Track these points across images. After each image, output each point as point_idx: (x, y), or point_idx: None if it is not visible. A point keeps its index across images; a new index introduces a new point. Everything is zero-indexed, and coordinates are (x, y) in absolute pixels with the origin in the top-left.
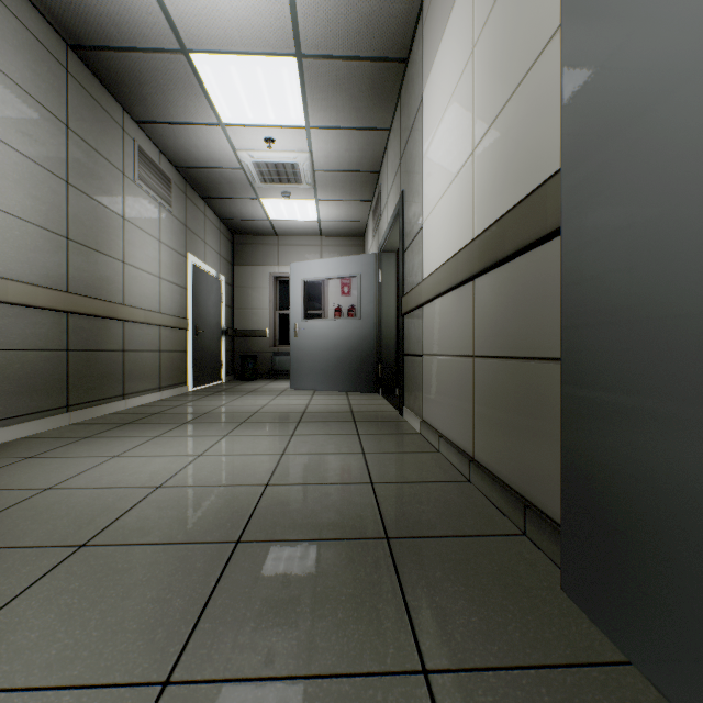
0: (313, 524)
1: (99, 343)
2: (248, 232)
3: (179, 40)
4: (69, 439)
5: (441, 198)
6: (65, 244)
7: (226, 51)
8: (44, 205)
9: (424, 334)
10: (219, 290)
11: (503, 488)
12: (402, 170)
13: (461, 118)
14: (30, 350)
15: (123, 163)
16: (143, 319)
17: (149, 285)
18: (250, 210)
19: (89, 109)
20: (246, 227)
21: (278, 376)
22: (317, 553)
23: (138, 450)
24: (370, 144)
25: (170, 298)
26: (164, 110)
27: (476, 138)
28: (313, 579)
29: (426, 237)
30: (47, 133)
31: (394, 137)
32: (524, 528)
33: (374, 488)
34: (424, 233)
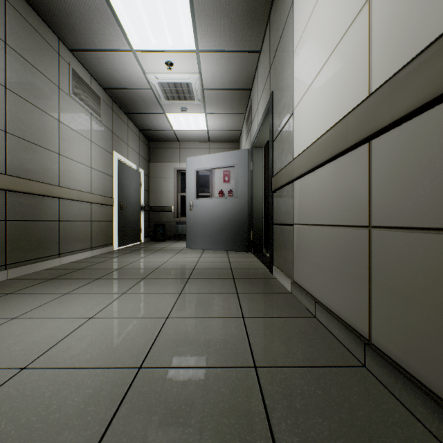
0: None
1: (36, 215)
2: (159, 139)
3: None
4: None
5: (316, 76)
6: (3, 136)
7: None
8: None
9: (295, 206)
10: (138, 179)
11: None
12: (271, 77)
13: None
14: None
15: (59, 79)
16: (75, 197)
17: (82, 172)
18: (160, 122)
19: (27, 33)
20: (158, 136)
21: (180, 238)
22: None
23: (39, 310)
24: (245, 65)
25: (100, 183)
26: (88, 38)
27: None
28: None
29: (298, 120)
30: None
31: (264, 55)
32: None
33: (258, 377)
34: (295, 117)
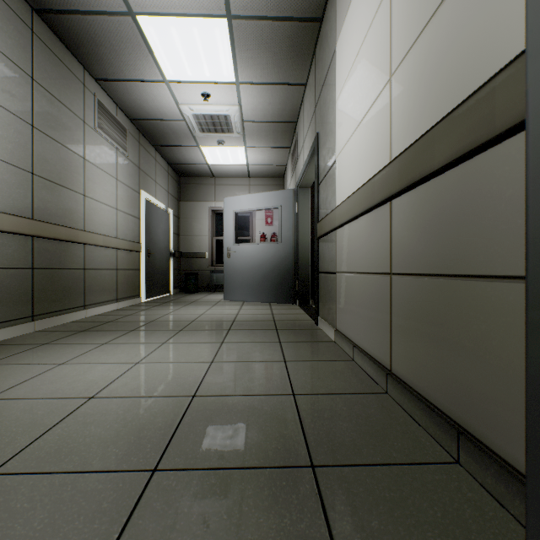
0: (235, 446)
1: (62, 262)
2: (191, 174)
3: (126, 3)
4: (28, 346)
5: (354, 131)
6: (30, 178)
7: (167, 13)
8: (10, 144)
9: (338, 254)
10: (167, 220)
11: (428, 407)
12: (317, 116)
13: (377, 50)
14: None
15: (84, 113)
16: (101, 242)
17: (107, 215)
18: (192, 156)
19: (53, 65)
20: (189, 171)
21: (215, 289)
22: (238, 487)
23: (84, 357)
24: (289, 98)
25: (126, 226)
26: (117, 68)
27: (393, 65)
28: (231, 530)
29: (340, 169)
30: (13, 82)
31: (310, 90)
32: (457, 456)
33: (295, 400)
34: (338, 165)
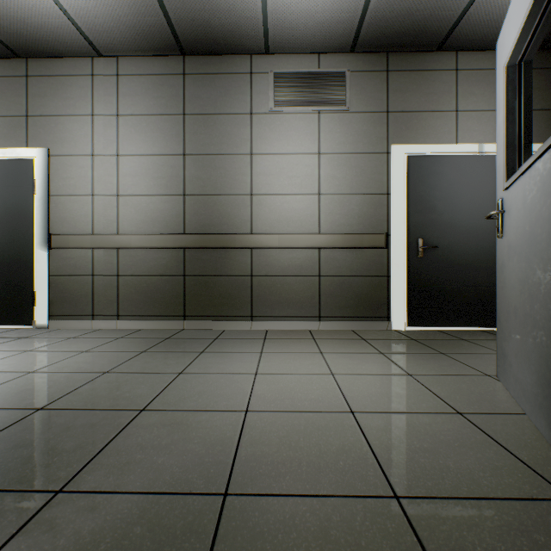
0: None
1: (218, 269)
2: None
3: None
4: (118, 336)
5: None
6: (182, 200)
7: None
8: (164, 180)
9: None
10: None
11: None
12: None
13: None
14: (154, 276)
15: (251, 104)
16: (276, 243)
17: (297, 206)
18: None
19: (207, 86)
20: None
21: None
22: None
23: (34, 353)
24: None
25: (344, 213)
26: (244, 22)
27: None
28: None
29: None
30: (167, 131)
31: None
32: None
33: None
34: None
